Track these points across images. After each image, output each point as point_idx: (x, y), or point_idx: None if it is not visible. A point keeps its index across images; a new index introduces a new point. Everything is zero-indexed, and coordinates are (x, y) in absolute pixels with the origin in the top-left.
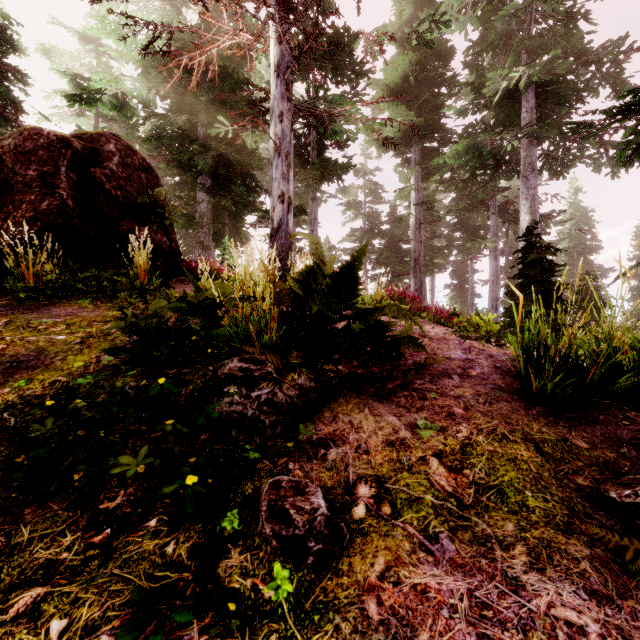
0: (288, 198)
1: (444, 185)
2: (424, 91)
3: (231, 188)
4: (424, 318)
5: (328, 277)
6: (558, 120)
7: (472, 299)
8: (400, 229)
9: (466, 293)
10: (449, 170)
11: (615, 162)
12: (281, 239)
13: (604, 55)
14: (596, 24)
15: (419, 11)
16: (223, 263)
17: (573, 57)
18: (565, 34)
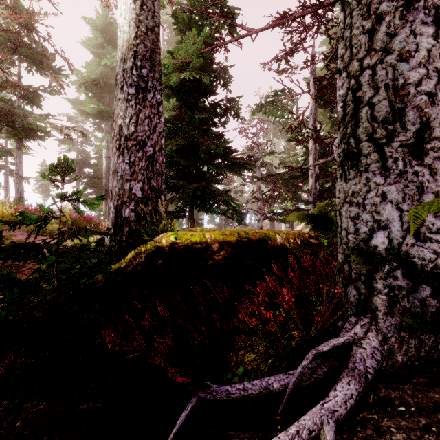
0: None
1: None
2: (112, 91)
3: None
4: None
5: None
6: None
7: None
8: None
9: None
10: None
11: None
12: None
13: None
14: None
15: (107, 44)
16: None
17: None
18: None
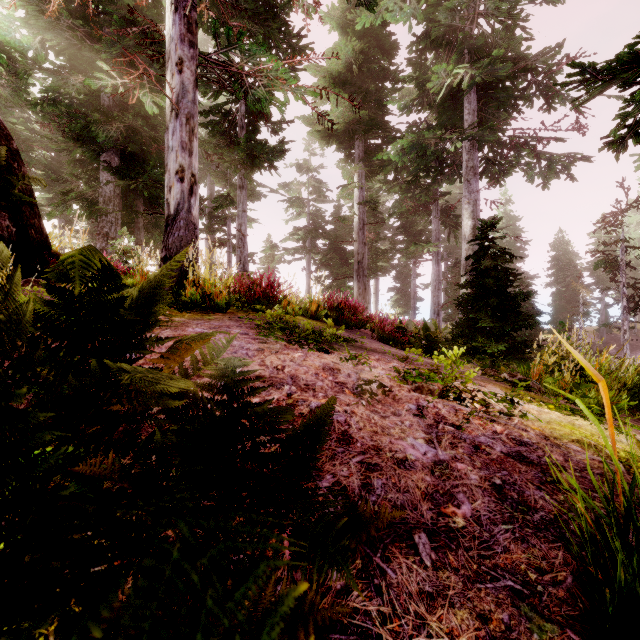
0: (191, 176)
1: (388, 186)
2: (368, 83)
3: (145, 170)
4: (367, 328)
5: None
6: (499, 125)
7: (414, 303)
8: (344, 230)
9: (408, 297)
10: (393, 170)
11: (546, 173)
12: (179, 230)
13: (541, 62)
14: (531, 34)
15: None
16: (117, 260)
17: (512, 62)
18: (506, 37)
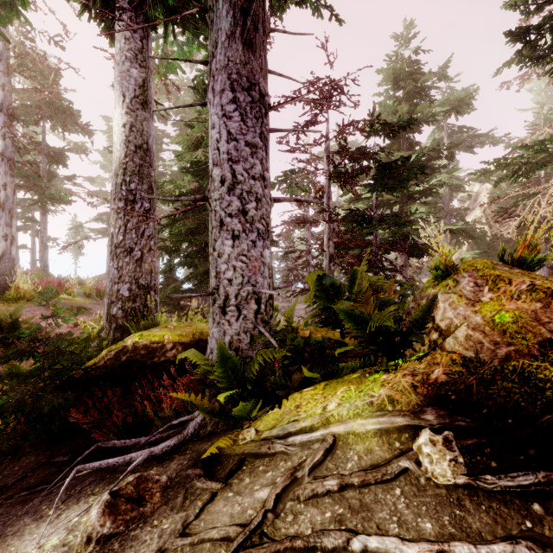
0: (11, 237)
1: None
2: None
3: None
4: None
5: (8, 323)
6: None
7: None
8: None
9: None
10: None
11: None
12: (5, 263)
13: None
14: None
15: None
16: None
17: None
18: None
